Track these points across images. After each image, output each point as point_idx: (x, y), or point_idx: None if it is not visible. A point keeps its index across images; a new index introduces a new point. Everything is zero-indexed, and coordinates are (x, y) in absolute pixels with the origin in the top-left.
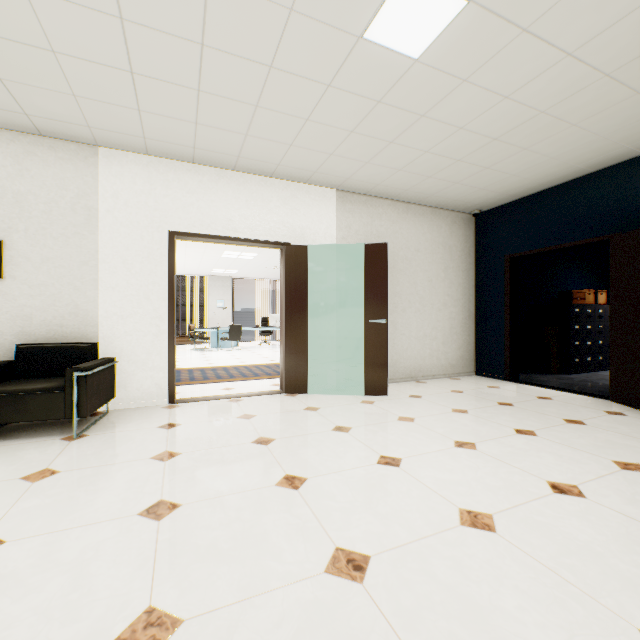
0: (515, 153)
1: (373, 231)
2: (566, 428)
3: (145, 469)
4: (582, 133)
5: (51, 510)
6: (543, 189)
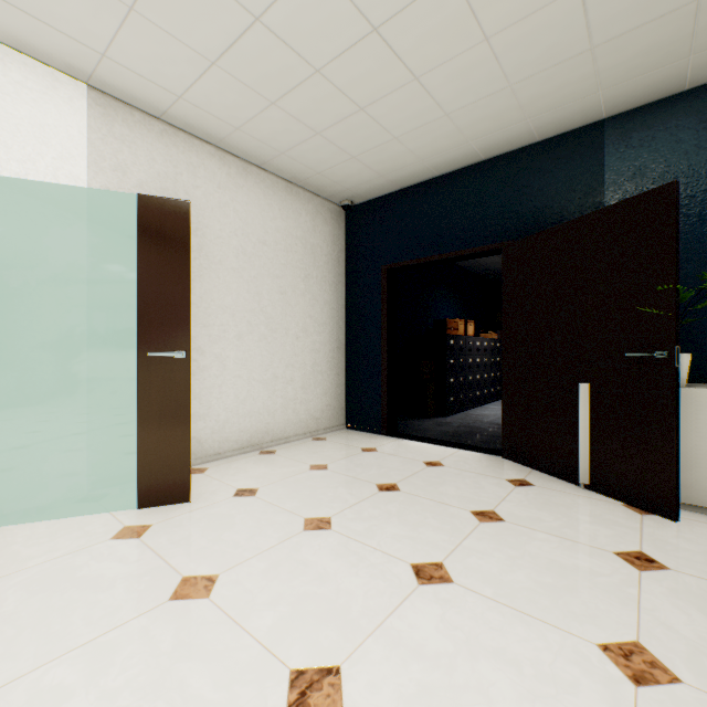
0: (403, 84)
1: (179, 192)
2: (485, 539)
3: None
4: (491, 67)
5: None
6: (427, 179)
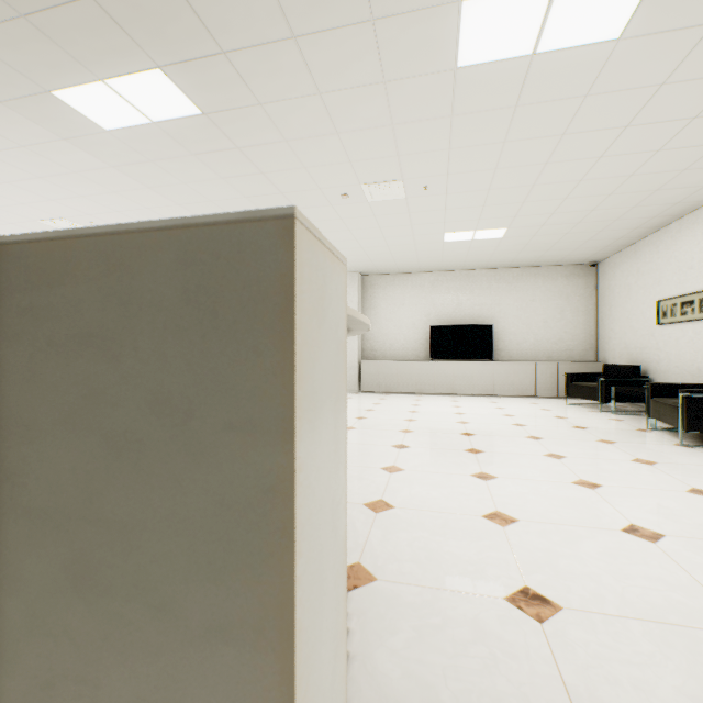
0: None
1: None
2: None
3: (614, 456)
4: None
5: (561, 443)
6: None
